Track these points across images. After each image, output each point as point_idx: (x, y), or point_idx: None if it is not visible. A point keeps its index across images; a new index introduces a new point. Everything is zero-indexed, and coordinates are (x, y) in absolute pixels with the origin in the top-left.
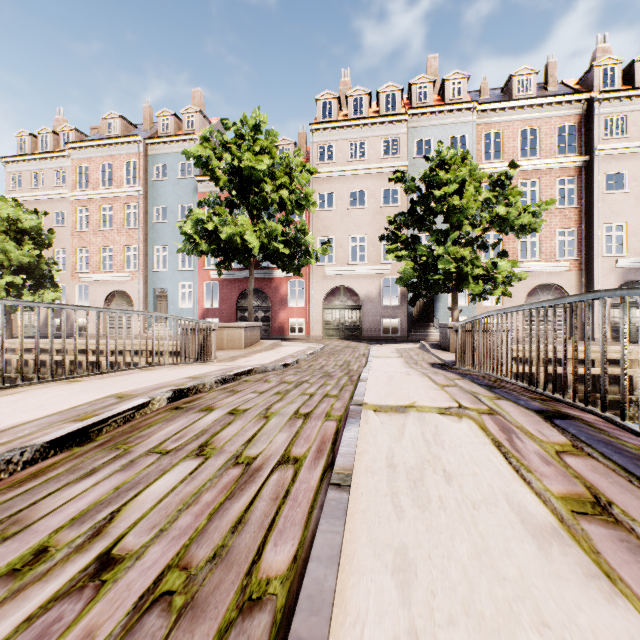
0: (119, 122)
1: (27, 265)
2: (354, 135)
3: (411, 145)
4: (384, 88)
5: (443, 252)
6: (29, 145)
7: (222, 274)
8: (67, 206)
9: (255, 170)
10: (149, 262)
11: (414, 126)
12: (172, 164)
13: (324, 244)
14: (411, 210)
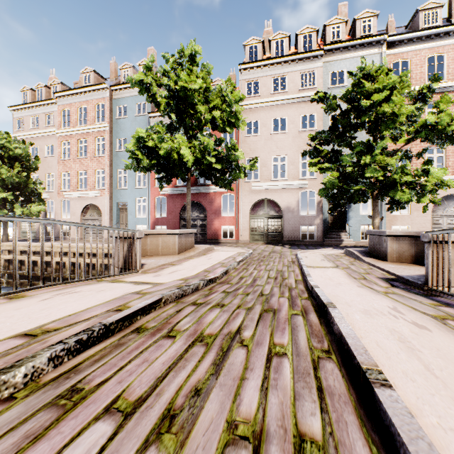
0: (92, 75)
1: (18, 184)
2: (276, 71)
3: (326, 77)
4: (302, 30)
5: (370, 161)
6: (29, 97)
7: (168, 190)
8: (55, 141)
9: (190, 91)
10: (114, 182)
11: (328, 60)
12: (131, 105)
13: (251, 161)
14: (332, 126)
